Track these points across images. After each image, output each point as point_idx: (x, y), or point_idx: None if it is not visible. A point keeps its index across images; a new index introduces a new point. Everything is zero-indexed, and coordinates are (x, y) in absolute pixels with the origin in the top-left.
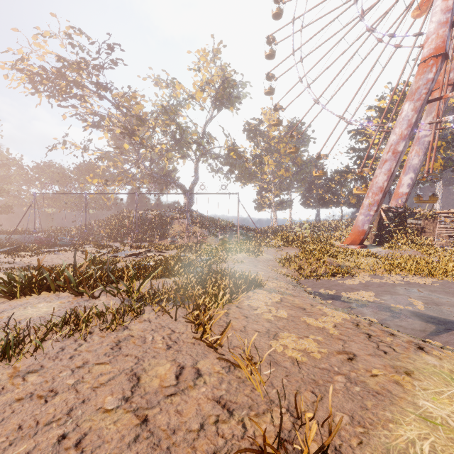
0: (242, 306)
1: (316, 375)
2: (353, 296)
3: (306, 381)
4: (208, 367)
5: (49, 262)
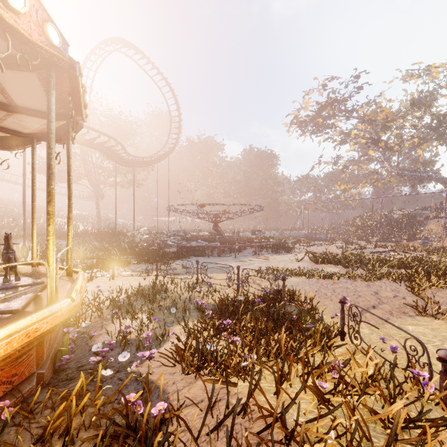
0: None
1: None
2: None
3: None
4: (410, 299)
5: (321, 250)
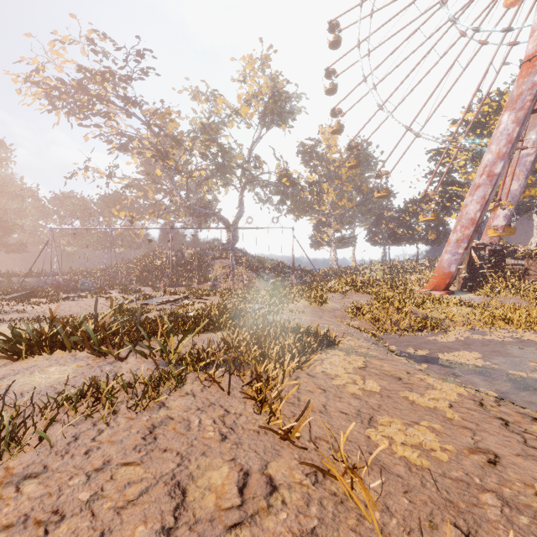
0: (315, 373)
1: (450, 492)
2: (453, 358)
3: (438, 503)
4: (285, 473)
5: (66, 310)
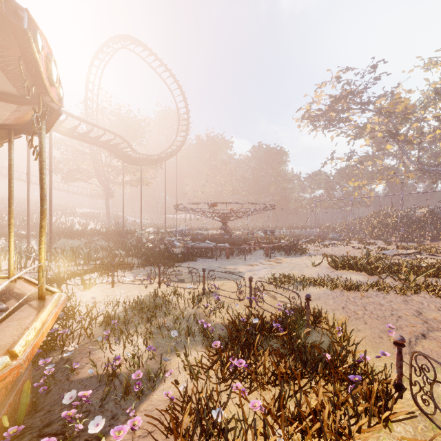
0: None
1: None
2: None
3: None
4: None
5: (337, 252)
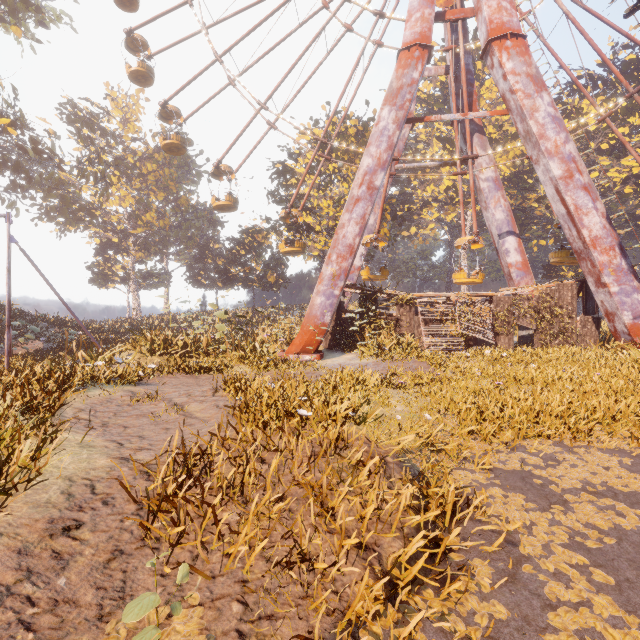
0: None
1: None
2: None
3: None
4: None
5: None
